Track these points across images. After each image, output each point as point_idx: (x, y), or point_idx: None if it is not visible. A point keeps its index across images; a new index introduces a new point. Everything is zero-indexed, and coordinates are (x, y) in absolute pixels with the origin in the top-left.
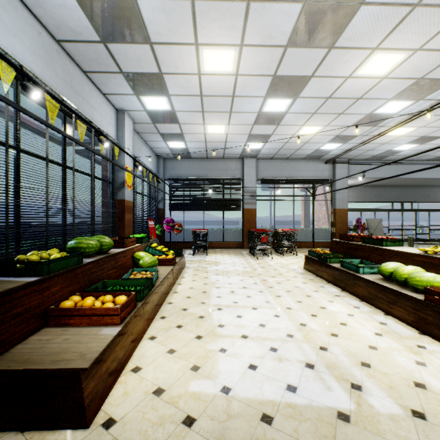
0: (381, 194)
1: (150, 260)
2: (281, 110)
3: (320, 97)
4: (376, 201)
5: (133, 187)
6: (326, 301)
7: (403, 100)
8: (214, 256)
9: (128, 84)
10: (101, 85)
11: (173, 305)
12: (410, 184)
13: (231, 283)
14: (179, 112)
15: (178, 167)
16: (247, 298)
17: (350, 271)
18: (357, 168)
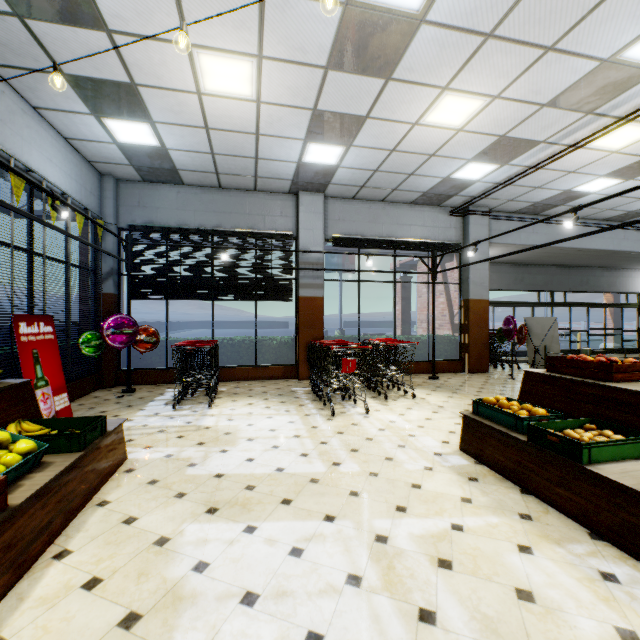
0: (524, 278)
1: None
2: (411, 2)
3: None
4: (516, 288)
5: None
6: None
7: None
8: (229, 409)
9: None
10: None
11: None
12: (566, 262)
13: (253, 595)
14: None
15: (153, 202)
16: None
17: None
18: (502, 227)
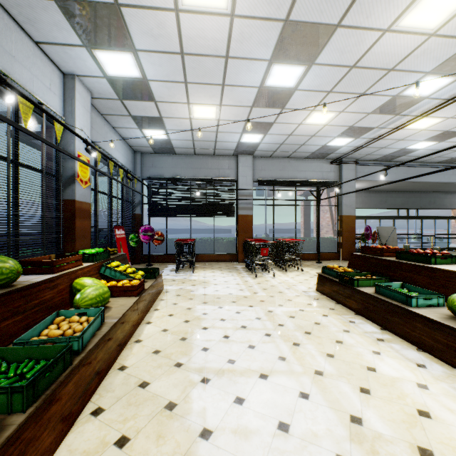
0: (387, 200)
1: (93, 293)
2: (289, 84)
3: (341, 66)
4: (381, 207)
5: (95, 185)
6: (369, 353)
7: (443, 75)
8: (203, 273)
9: (70, 25)
10: (27, 24)
11: (126, 374)
12: (416, 189)
13: (224, 319)
14: (153, 82)
15: (159, 164)
16: (249, 349)
17: (396, 303)
18: (365, 170)
